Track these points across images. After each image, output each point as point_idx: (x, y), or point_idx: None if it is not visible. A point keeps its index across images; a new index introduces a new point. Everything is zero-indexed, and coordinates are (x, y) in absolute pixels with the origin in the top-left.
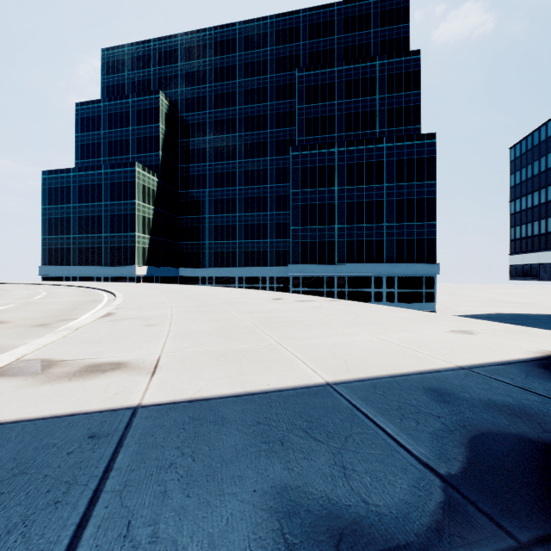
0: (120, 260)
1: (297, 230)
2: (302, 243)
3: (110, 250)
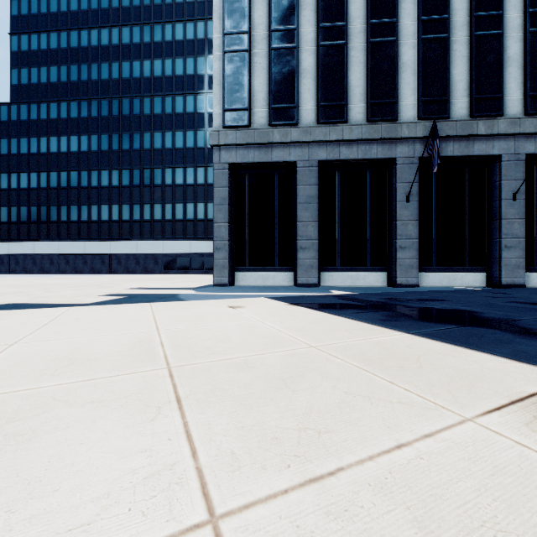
0: None
1: None
2: None
3: None
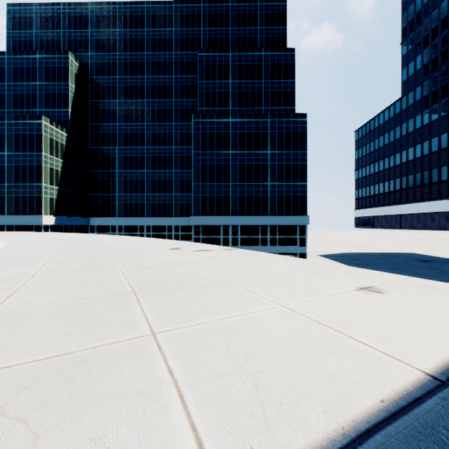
0: (25, 210)
1: (198, 186)
2: (202, 197)
3: (14, 199)
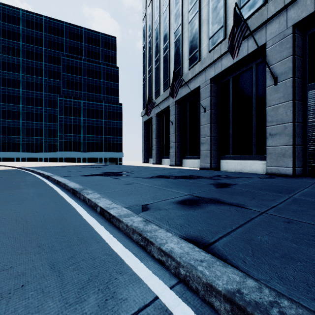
0: None
1: (62, 135)
2: (64, 141)
3: None
